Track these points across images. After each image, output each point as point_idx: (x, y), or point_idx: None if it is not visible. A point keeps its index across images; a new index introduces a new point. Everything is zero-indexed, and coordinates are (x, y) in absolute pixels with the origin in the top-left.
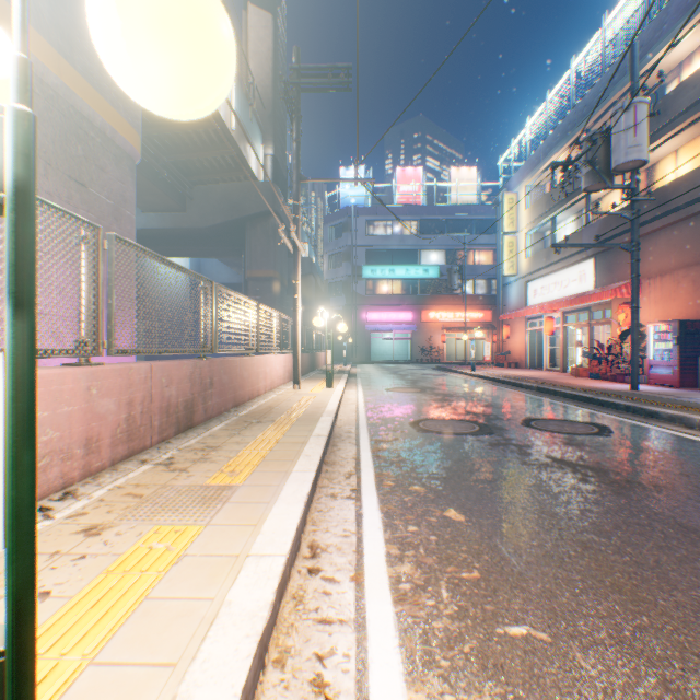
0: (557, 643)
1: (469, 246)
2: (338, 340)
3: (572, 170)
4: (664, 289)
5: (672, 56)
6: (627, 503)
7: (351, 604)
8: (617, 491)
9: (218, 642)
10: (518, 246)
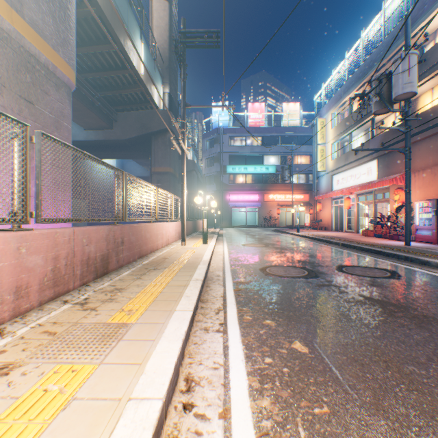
0: None
1: (295, 153)
2: (211, 213)
3: (366, 99)
4: (425, 179)
5: (430, 26)
6: (430, 336)
7: None
8: (419, 325)
9: None
10: (327, 152)
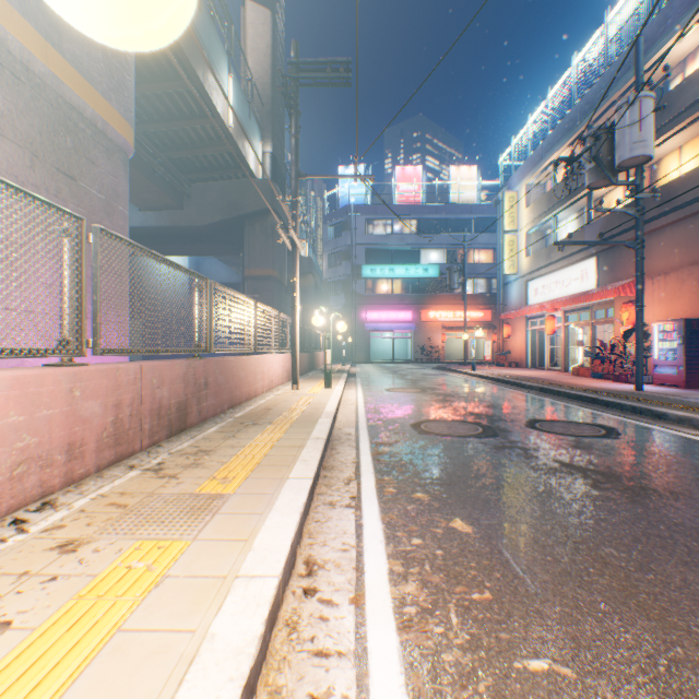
0: (583, 681)
1: (469, 245)
2: (337, 340)
3: (576, 166)
4: (668, 287)
5: (676, 51)
6: (644, 512)
7: (351, 632)
8: (632, 499)
9: (196, 688)
10: (519, 245)
